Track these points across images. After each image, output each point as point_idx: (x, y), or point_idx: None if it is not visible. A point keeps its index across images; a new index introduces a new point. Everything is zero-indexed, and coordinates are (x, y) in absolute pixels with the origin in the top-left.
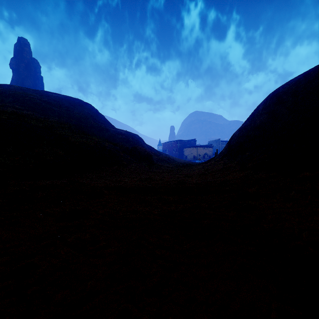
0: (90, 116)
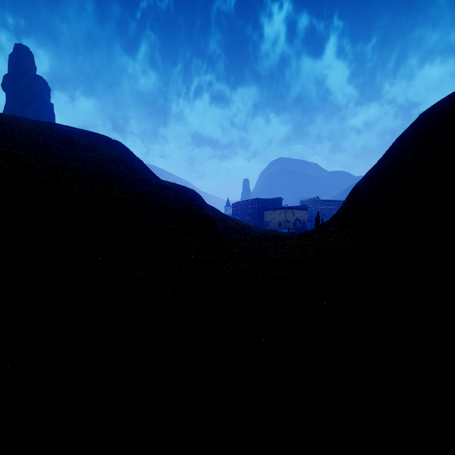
0: (119, 160)
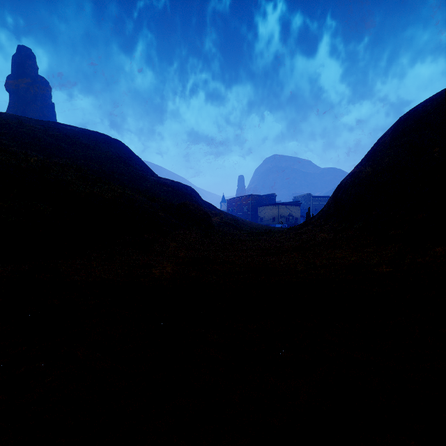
0: (120, 158)
